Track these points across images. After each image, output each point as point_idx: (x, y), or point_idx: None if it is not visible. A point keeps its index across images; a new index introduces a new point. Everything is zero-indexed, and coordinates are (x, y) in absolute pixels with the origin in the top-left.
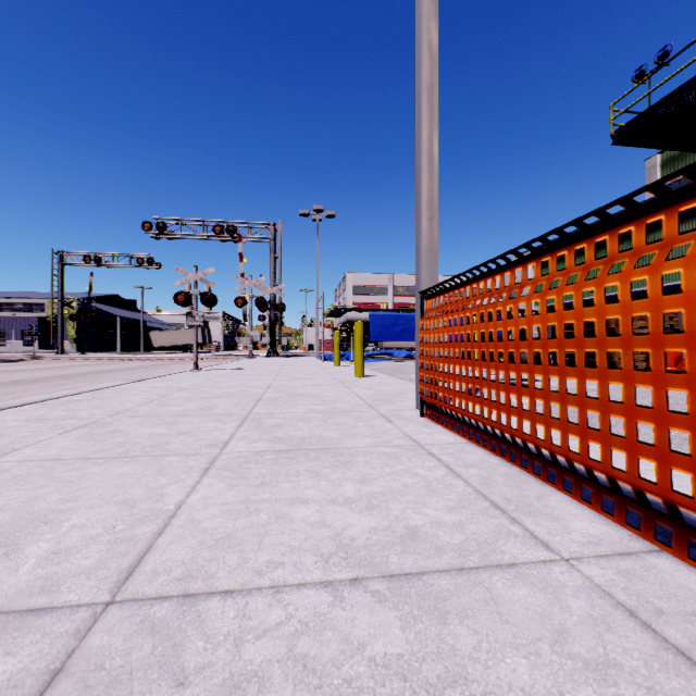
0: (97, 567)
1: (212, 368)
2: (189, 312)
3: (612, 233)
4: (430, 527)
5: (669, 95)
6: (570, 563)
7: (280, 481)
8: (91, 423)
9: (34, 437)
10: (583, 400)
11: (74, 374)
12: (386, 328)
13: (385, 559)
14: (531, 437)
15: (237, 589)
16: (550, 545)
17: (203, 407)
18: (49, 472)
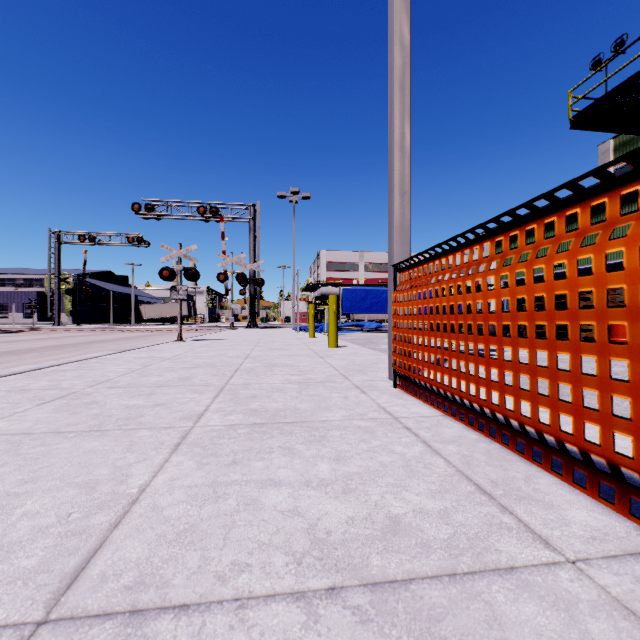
0: (38, 569)
1: (195, 338)
2: (174, 286)
3: (613, 194)
4: (413, 517)
5: (625, 81)
6: (578, 567)
7: (251, 459)
8: (71, 394)
9: (10, 409)
10: (578, 377)
11: (67, 344)
12: (357, 302)
13: (365, 560)
14: (514, 414)
15: (194, 603)
16: (550, 541)
17: (182, 377)
18: (15, 448)
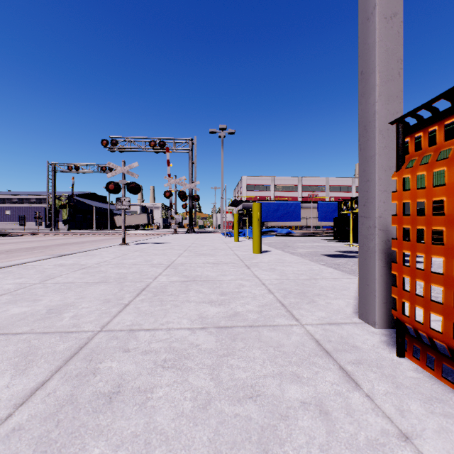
0: None
1: (139, 242)
2: (118, 198)
3: None
4: None
5: None
6: None
7: None
8: None
9: None
10: None
11: (41, 246)
12: (271, 213)
13: None
14: None
15: None
16: None
17: (58, 306)
18: None
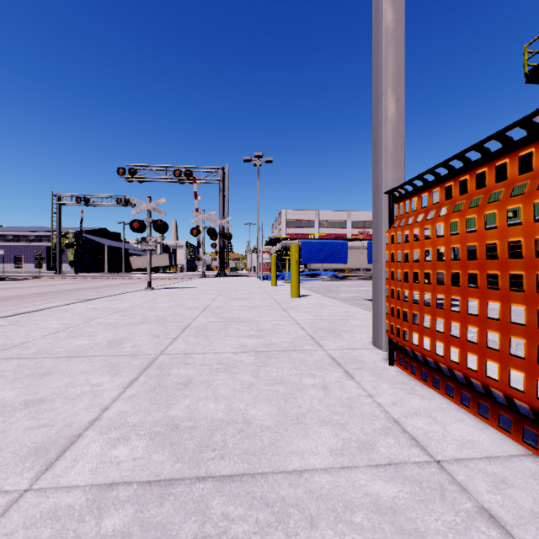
0: None
1: (166, 286)
2: (143, 238)
3: None
4: None
5: None
6: None
7: None
8: None
9: None
10: None
11: (53, 291)
12: (315, 253)
13: None
14: None
15: None
16: None
17: (115, 339)
18: None
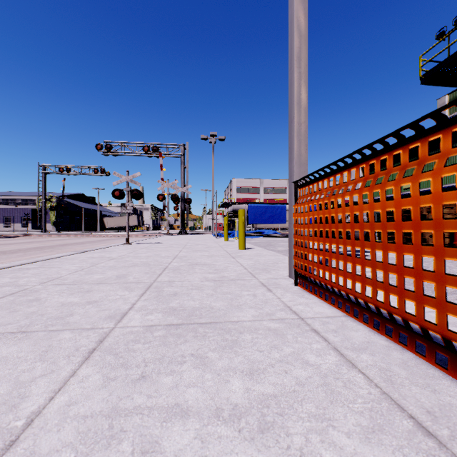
0: None
1: (139, 242)
2: (123, 203)
3: None
4: None
5: None
6: None
7: (161, 372)
8: (21, 291)
9: None
10: None
11: (46, 246)
12: (259, 215)
13: None
14: (438, 327)
15: None
16: None
17: (120, 275)
18: None
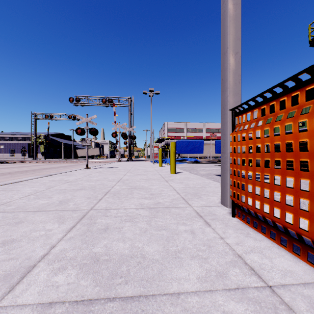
0: None
1: (97, 167)
2: (83, 138)
3: None
4: None
5: None
6: None
7: None
8: None
9: None
10: None
11: (31, 170)
12: (184, 147)
13: None
14: None
15: None
16: None
17: (63, 200)
18: None
